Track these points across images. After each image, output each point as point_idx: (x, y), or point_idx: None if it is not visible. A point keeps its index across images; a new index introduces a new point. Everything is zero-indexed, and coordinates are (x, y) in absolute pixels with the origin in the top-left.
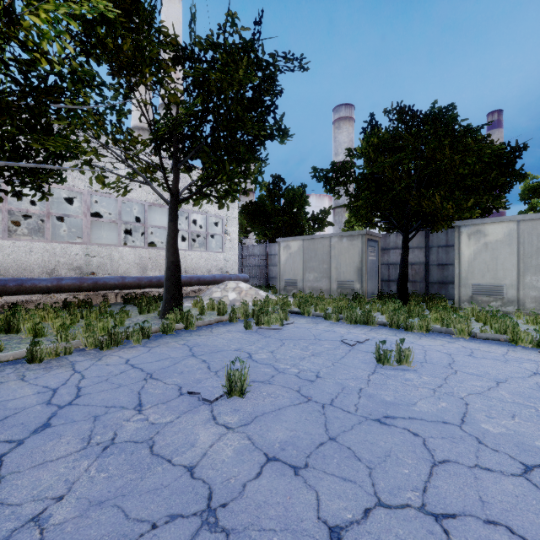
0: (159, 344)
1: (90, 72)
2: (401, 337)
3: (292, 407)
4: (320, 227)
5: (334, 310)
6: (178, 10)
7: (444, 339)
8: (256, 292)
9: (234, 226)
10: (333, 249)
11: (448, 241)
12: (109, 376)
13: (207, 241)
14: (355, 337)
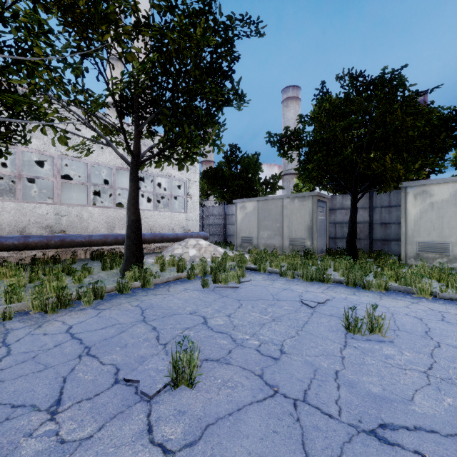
0: (110, 306)
1: (34, 15)
2: (361, 297)
3: (254, 406)
4: (272, 190)
5: (289, 267)
6: None
7: (406, 299)
8: (215, 248)
9: (195, 189)
10: (285, 209)
11: (391, 202)
12: (38, 352)
13: (170, 202)
14: (314, 296)
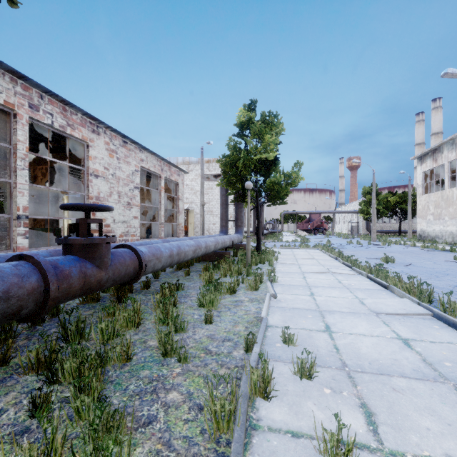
0: None
1: None
2: None
3: None
4: None
5: None
6: (440, 116)
7: None
8: None
9: None
10: None
11: None
12: None
13: None
14: None
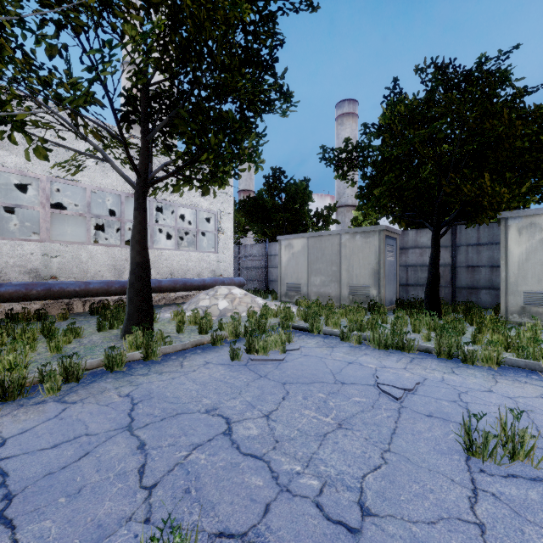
0: (86, 395)
1: None
2: (465, 378)
3: None
4: (324, 225)
5: (351, 326)
6: None
7: (533, 382)
8: (253, 299)
9: (228, 223)
10: (344, 248)
11: (480, 239)
12: None
13: (197, 240)
14: (396, 377)
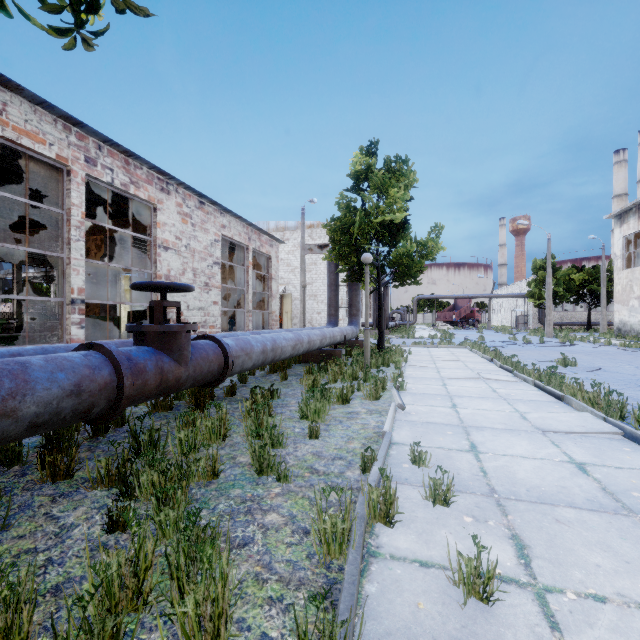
0: None
1: None
2: None
3: None
4: None
5: None
6: None
7: None
8: None
9: None
10: None
11: None
12: None
13: None
14: None
